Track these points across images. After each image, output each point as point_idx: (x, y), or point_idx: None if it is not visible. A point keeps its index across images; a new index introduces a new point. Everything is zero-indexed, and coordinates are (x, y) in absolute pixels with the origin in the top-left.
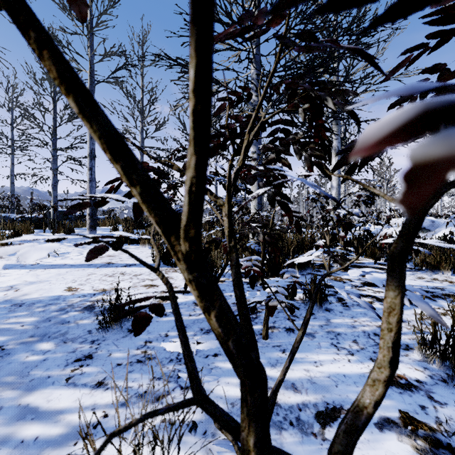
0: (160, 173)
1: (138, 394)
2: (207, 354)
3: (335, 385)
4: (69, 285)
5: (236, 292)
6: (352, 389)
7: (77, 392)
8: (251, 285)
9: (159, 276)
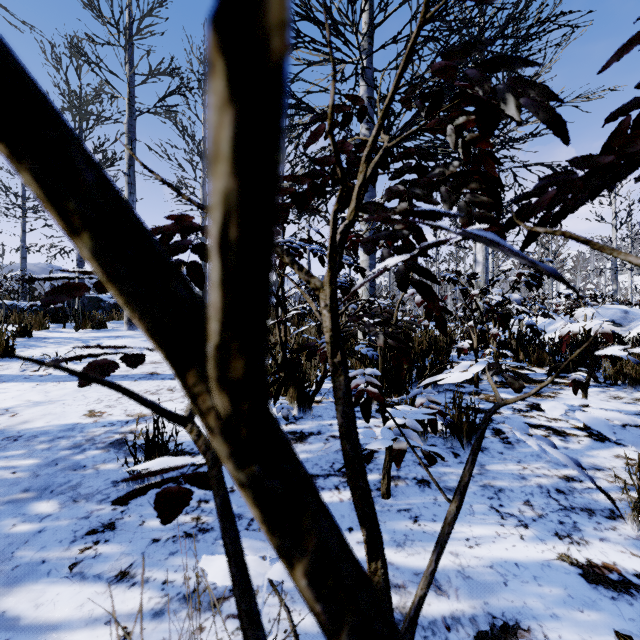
0: None
1: (183, 596)
2: None
3: (504, 582)
4: (91, 407)
5: (345, 448)
6: (531, 589)
7: (85, 591)
8: (364, 416)
9: (191, 435)
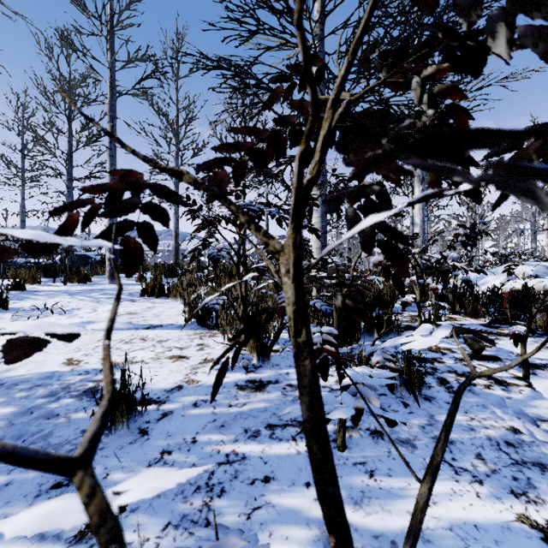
0: (164, 193)
1: None
2: (254, 477)
3: (465, 547)
4: (70, 356)
5: (312, 448)
6: None
7: None
8: (322, 374)
9: (79, 494)
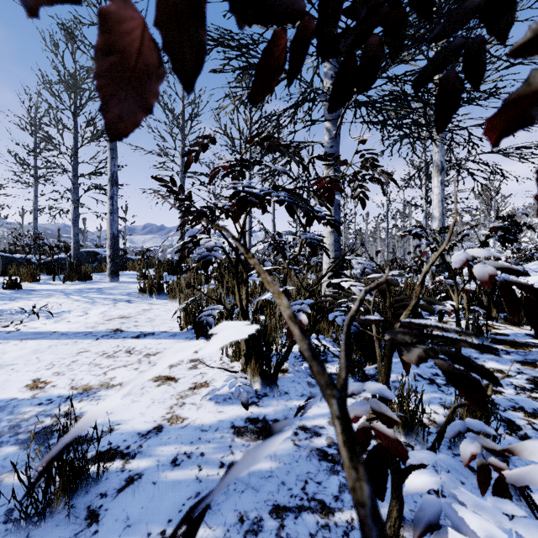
0: None
1: None
2: None
3: None
4: (38, 375)
5: None
6: None
7: None
8: (374, 484)
9: None
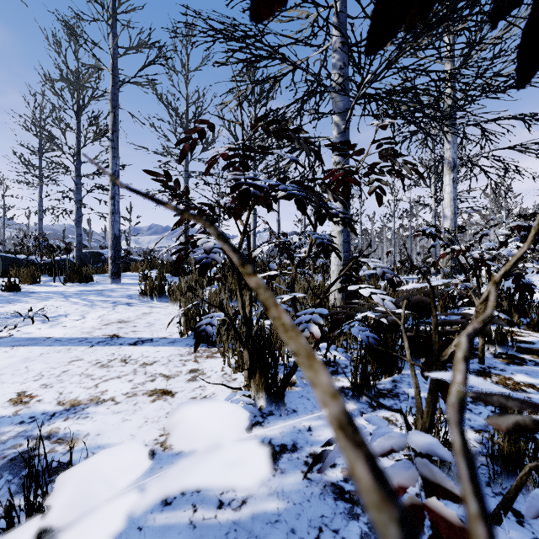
0: None
1: None
2: None
3: None
4: (24, 387)
5: None
6: None
7: None
8: None
9: None
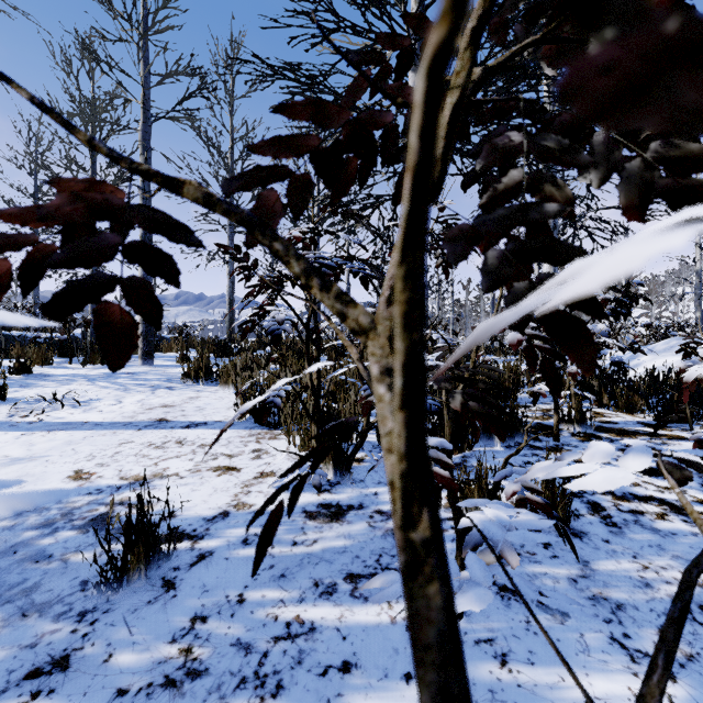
0: (164, 225)
1: None
2: (327, 663)
3: None
4: (79, 466)
5: None
6: None
7: None
8: None
9: None
